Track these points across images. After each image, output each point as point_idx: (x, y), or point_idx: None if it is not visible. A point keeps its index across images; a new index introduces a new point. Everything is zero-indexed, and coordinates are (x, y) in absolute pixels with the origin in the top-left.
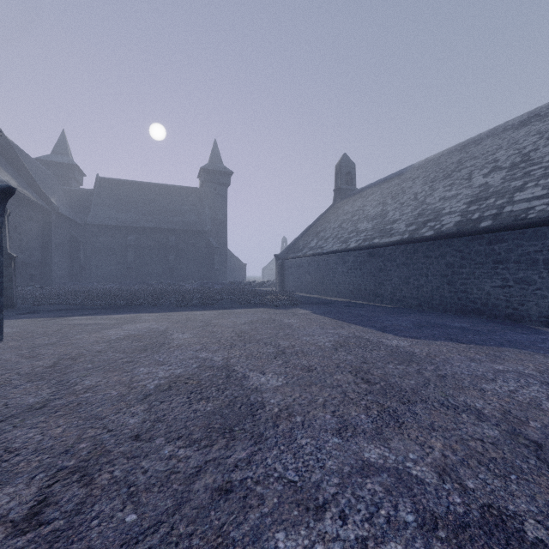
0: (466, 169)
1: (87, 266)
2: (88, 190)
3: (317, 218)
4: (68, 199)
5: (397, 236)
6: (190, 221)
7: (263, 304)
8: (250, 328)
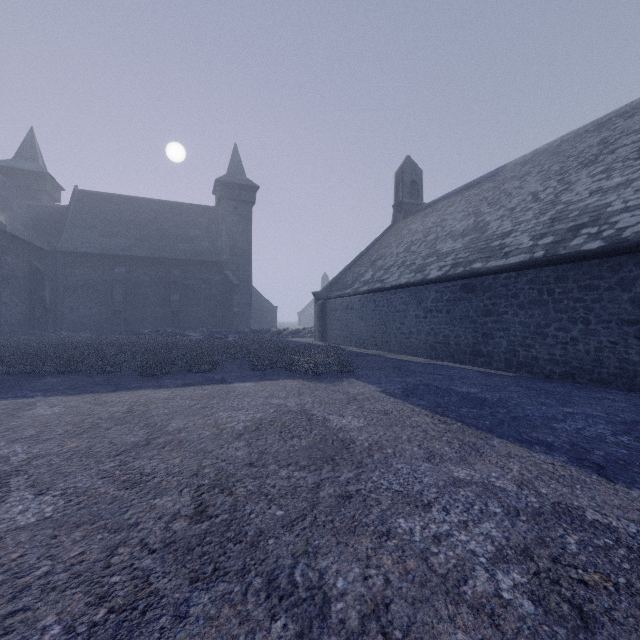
0: (626, 147)
1: (58, 308)
2: (63, 206)
3: (371, 243)
4: (33, 218)
5: (520, 255)
6: (201, 249)
7: (293, 369)
8: (248, 455)
